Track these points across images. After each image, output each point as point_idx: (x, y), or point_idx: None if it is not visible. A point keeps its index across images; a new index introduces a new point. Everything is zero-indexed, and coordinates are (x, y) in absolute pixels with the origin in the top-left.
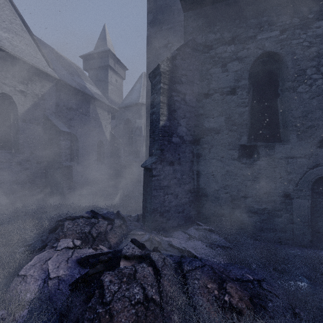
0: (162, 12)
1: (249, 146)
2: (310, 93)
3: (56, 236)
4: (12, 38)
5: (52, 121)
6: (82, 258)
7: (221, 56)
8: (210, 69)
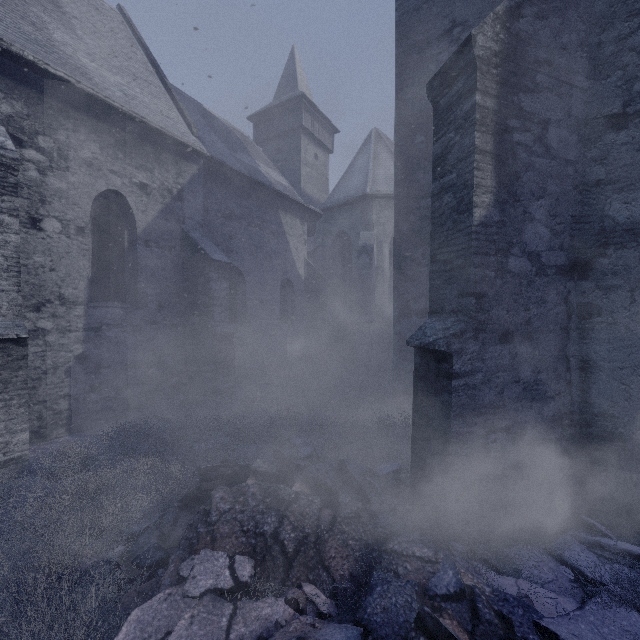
0: None
1: None
2: None
3: (191, 538)
4: (127, 84)
5: (196, 241)
6: None
7: None
8: (632, 35)
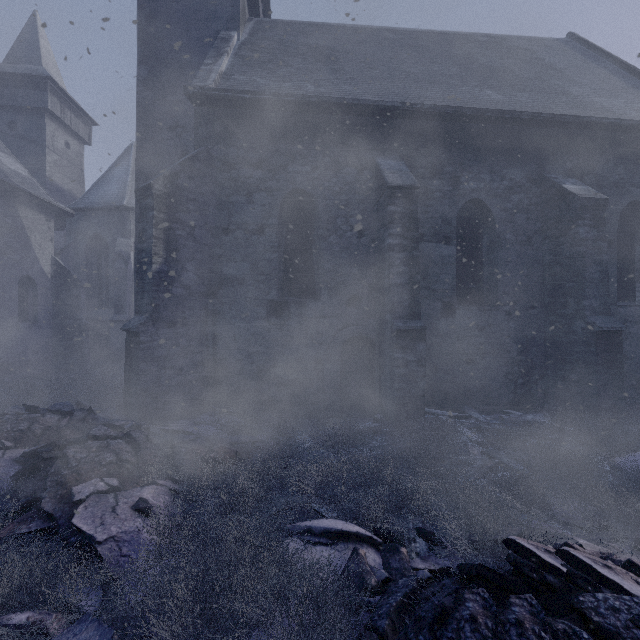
0: (167, 70)
1: (279, 302)
2: (340, 245)
3: None
4: None
5: None
6: (26, 452)
7: (245, 182)
8: (231, 196)
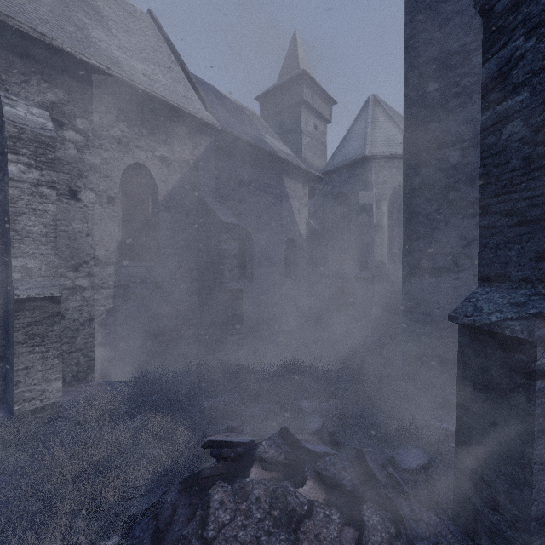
0: None
1: None
2: None
3: None
4: (152, 71)
5: (209, 206)
6: None
7: None
8: None
